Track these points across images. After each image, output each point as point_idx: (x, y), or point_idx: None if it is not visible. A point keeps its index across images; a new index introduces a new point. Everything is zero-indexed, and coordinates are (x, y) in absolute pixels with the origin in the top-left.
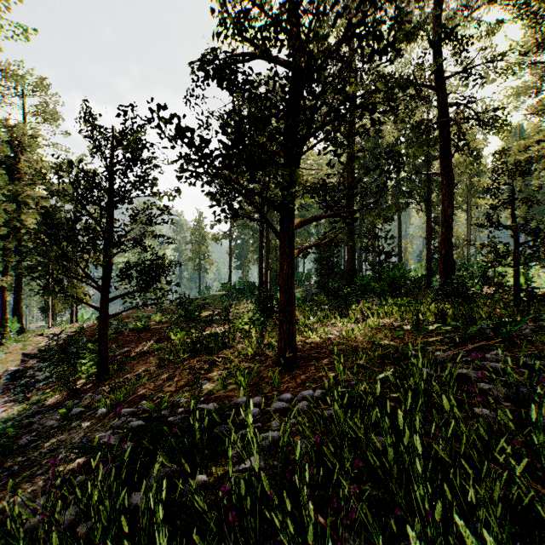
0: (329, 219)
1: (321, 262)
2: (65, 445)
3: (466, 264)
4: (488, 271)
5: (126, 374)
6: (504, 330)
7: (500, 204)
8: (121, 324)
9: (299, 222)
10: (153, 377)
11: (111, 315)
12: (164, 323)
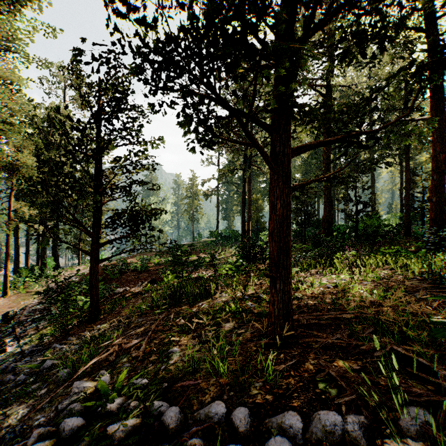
0: (304, 175)
1: (298, 212)
2: (2, 428)
3: None
4: None
5: (113, 317)
6: None
7: None
8: (125, 265)
9: (296, 148)
10: (131, 328)
11: (101, 260)
12: (161, 264)
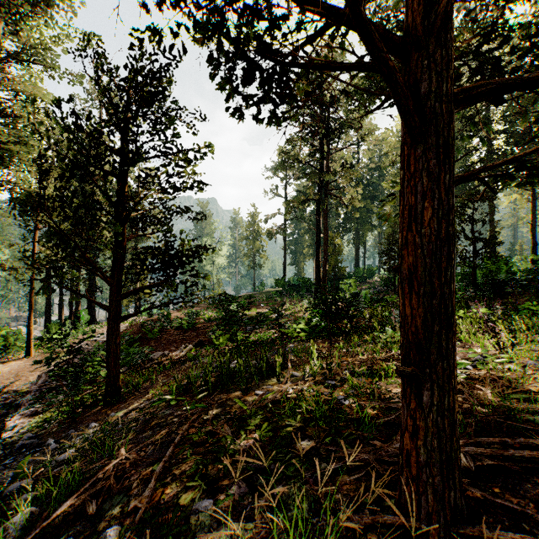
0: (396, 207)
1: (391, 255)
2: None
3: None
4: None
5: (135, 400)
6: None
7: None
8: (167, 321)
9: (459, 91)
10: (150, 428)
11: (122, 317)
12: (213, 321)
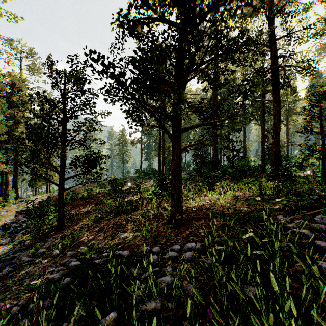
0: (201, 130)
1: (196, 156)
2: (29, 276)
3: (288, 157)
4: (303, 161)
5: (75, 226)
6: (324, 201)
7: (313, 118)
8: (75, 193)
9: (184, 128)
10: (90, 229)
11: (66, 189)
12: (101, 193)
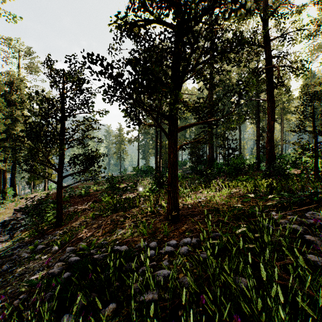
0: (197, 129)
1: (192, 154)
2: (29, 271)
3: (282, 155)
4: (296, 159)
5: (73, 223)
6: (315, 198)
7: (305, 118)
8: (72, 191)
9: (180, 127)
10: (89, 226)
11: (64, 186)
12: (99, 191)
